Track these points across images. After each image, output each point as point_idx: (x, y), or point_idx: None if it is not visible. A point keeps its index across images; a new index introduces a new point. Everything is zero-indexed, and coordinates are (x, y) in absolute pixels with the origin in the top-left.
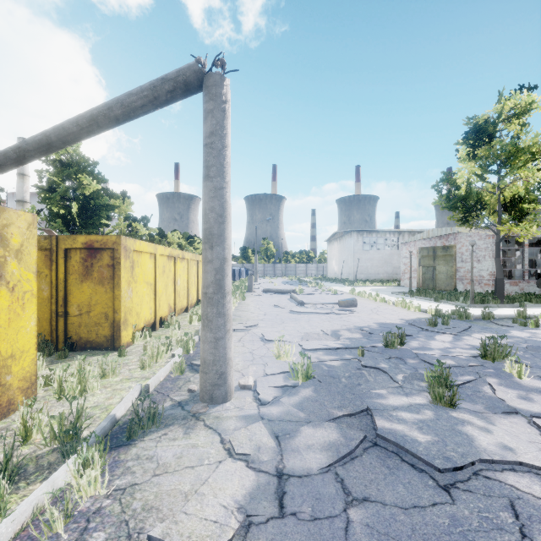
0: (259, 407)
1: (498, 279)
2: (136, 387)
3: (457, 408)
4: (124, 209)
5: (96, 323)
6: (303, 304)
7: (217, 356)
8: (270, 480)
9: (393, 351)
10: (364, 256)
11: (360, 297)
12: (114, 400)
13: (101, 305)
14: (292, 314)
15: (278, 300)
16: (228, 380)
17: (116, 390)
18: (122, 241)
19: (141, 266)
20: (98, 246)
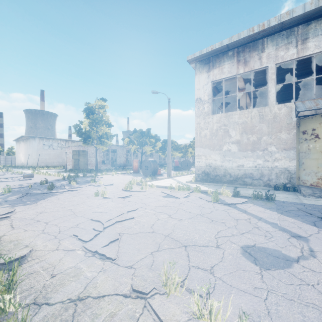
0: None
1: (96, 164)
2: None
3: (53, 190)
4: None
5: None
6: None
7: None
8: (3, 201)
9: (43, 185)
10: (44, 152)
11: (38, 174)
12: None
13: None
14: None
15: None
16: None
17: None
18: None
19: None
20: None
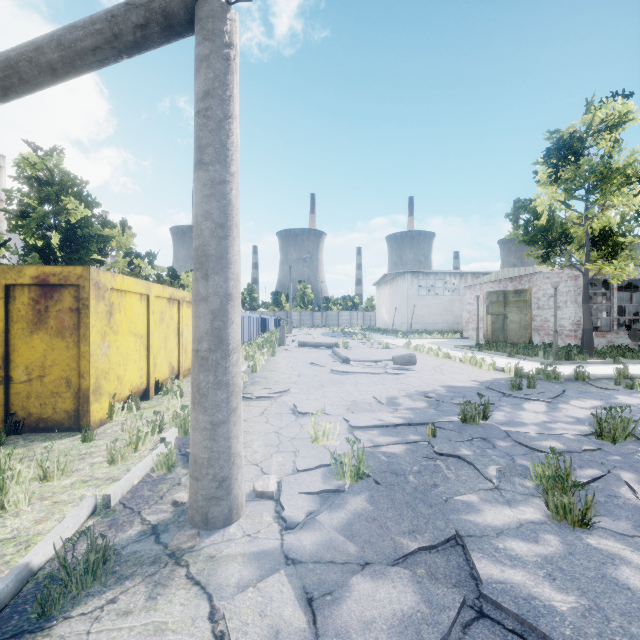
0: (283, 533)
1: (586, 329)
2: (86, 501)
3: (592, 528)
4: (124, 242)
5: (53, 392)
6: (347, 362)
7: (215, 451)
8: None
9: (474, 428)
10: (420, 302)
11: (418, 352)
12: (47, 524)
13: (60, 367)
14: (335, 374)
15: (317, 356)
16: (234, 489)
17: (57, 503)
18: (92, 274)
19: (125, 311)
20: (55, 281)
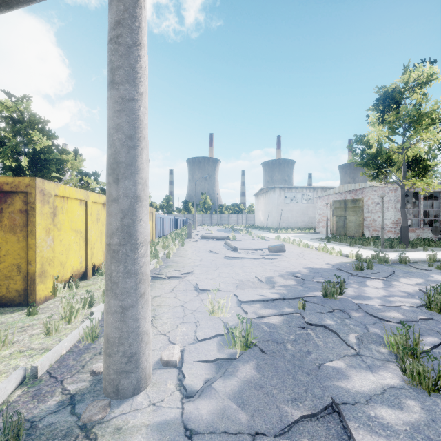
0: (184, 401)
1: (403, 226)
2: (14, 374)
3: None
4: (76, 165)
5: (7, 276)
6: (236, 250)
7: (125, 331)
8: None
9: (333, 301)
10: (286, 208)
11: (285, 243)
12: None
13: (12, 256)
14: (227, 259)
15: (214, 246)
16: (142, 363)
17: None
18: (38, 184)
19: (67, 213)
20: (8, 189)
